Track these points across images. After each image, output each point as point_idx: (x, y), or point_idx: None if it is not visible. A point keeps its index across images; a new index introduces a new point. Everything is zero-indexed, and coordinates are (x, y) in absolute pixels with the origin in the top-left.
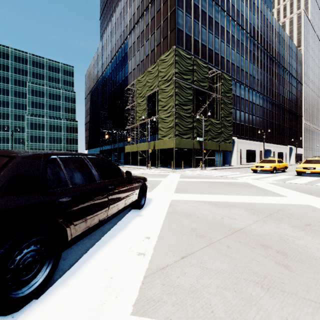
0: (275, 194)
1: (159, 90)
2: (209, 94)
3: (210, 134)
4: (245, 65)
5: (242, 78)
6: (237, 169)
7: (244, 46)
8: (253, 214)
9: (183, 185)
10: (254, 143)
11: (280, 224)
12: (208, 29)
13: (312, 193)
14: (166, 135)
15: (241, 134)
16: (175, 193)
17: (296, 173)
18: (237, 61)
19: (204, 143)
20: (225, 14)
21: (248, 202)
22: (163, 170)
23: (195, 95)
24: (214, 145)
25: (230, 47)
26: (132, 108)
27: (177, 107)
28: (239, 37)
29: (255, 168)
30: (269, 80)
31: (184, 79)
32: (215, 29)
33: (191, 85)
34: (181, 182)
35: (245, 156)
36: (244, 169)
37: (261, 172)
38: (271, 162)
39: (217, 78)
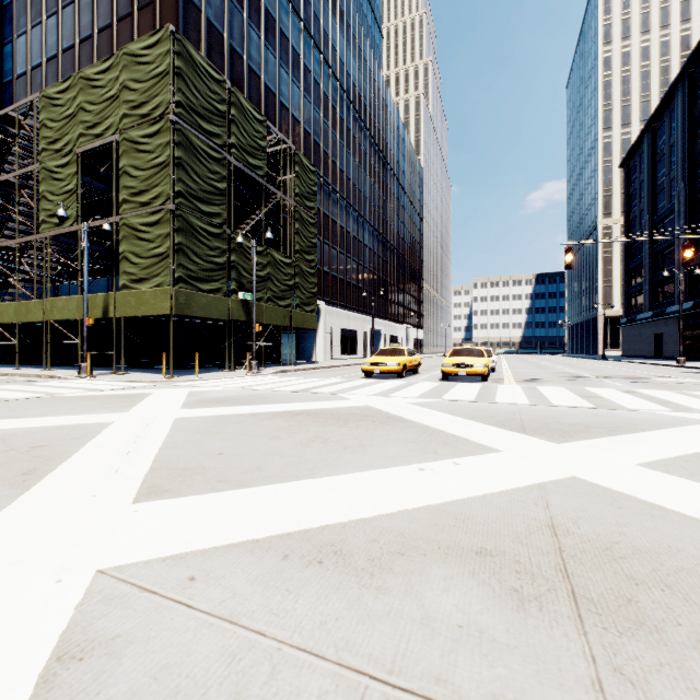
0: (465, 444)
1: (122, 143)
2: (268, 194)
3: (271, 287)
4: (340, 155)
5: (334, 180)
6: (331, 371)
7: (338, 114)
8: (520, 600)
9: (191, 438)
10: (354, 317)
11: (693, 675)
12: (266, 41)
13: (520, 427)
14: (146, 276)
15: (332, 296)
16: (144, 496)
17: (436, 375)
18: (326, 141)
19: (256, 309)
20: (301, 25)
21: (438, 503)
22: (134, 381)
23: (234, 187)
24: (280, 315)
25: (311, 103)
26: (25, 183)
27: (182, 202)
28: (328, 91)
29: (370, 368)
30: (379, 199)
31: (202, 131)
32: (280, 49)
33: (223, 153)
34: (186, 426)
35: (339, 343)
36: (343, 370)
37: (378, 375)
38: (397, 355)
39: (286, 160)
